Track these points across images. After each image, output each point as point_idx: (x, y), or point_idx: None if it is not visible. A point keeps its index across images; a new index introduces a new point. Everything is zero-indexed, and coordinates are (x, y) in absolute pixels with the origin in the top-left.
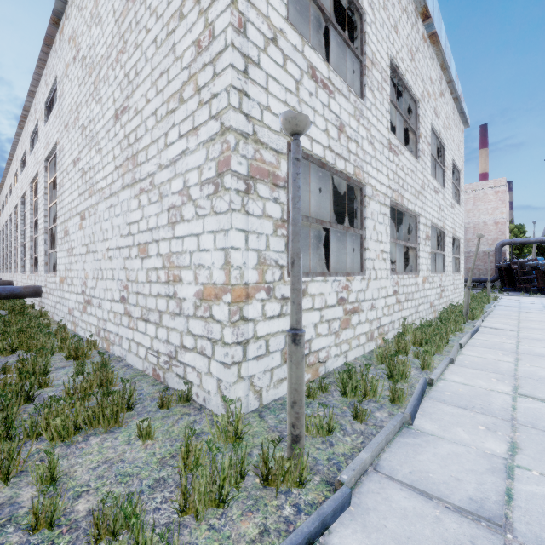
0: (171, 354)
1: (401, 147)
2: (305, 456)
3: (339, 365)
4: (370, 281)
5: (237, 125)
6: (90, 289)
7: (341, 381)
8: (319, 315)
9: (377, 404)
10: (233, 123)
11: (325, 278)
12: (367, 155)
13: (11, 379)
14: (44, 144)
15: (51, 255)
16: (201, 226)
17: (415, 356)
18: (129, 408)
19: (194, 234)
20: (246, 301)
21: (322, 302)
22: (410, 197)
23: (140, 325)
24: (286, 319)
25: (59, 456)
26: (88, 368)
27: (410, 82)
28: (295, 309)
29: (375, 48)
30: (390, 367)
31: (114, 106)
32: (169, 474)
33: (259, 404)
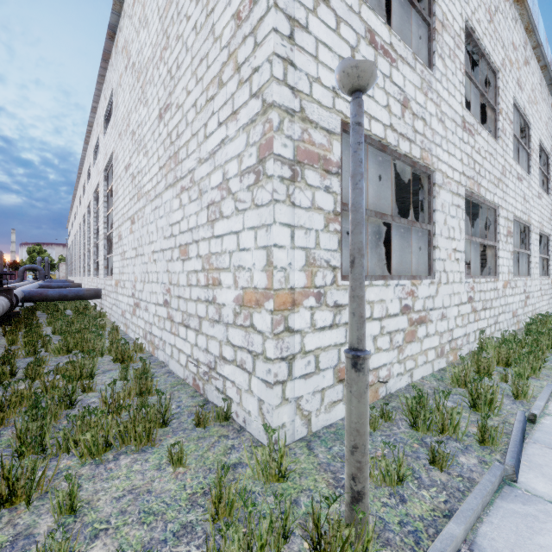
0: (210, 365)
1: (477, 126)
2: (370, 524)
3: (403, 386)
4: (439, 286)
5: (281, 100)
6: (139, 292)
7: (409, 410)
8: (379, 326)
9: (460, 444)
10: (277, 98)
11: (386, 282)
12: (436, 135)
13: (58, 381)
14: (103, 155)
15: (109, 259)
16: (241, 222)
17: (501, 379)
18: (164, 423)
19: (234, 232)
20: (292, 308)
21: (382, 311)
22: (488, 185)
23: (181, 331)
24: (339, 331)
25: (86, 476)
26: (129, 374)
27: (488, 48)
28: (355, 323)
29: (446, 8)
30: (473, 394)
31: (158, 106)
32: (199, 519)
33: (307, 432)
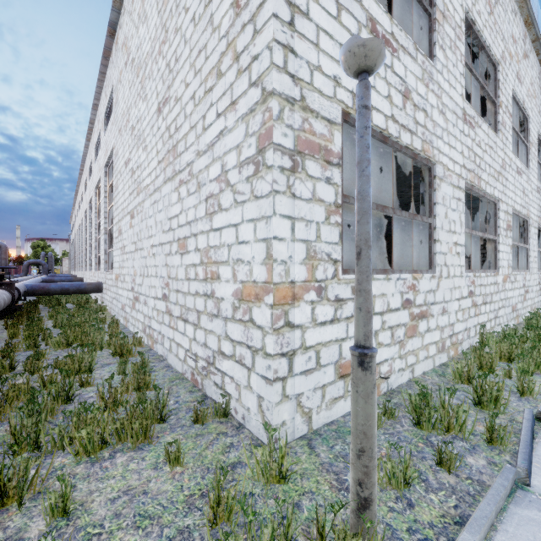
0: (209, 360)
1: (478, 119)
2: (379, 535)
3: (404, 381)
4: (440, 280)
5: (281, 88)
6: (138, 286)
7: (412, 408)
8: (380, 320)
9: (467, 444)
10: (277, 86)
11: (388, 276)
12: (437, 127)
13: (56, 376)
14: (104, 151)
15: (110, 253)
16: (240, 214)
17: (505, 375)
18: (161, 420)
19: (232, 224)
20: (292, 303)
21: (383, 305)
22: (488, 178)
23: (179, 325)
24: (341, 326)
25: (81, 475)
26: (128, 368)
27: (488, 40)
28: (362, 319)
29: None
30: (477, 391)
31: (157, 100)
32: (196, 523)
33: (308, 429)
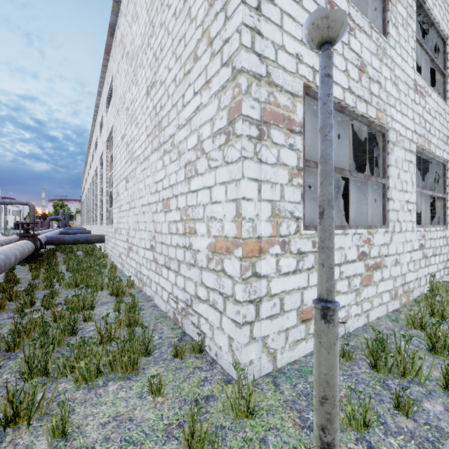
0: (187, 302)
1: (428, 88)
2: None
3: (360, 326)
4: (393, 234)
5: (249, 66)
6: (131, 238)
7: (369, 352)
8: (338, 271)
9: (423, 389)
10: (245, 64)
11: (345, 231)
12: (390, 97)
13: (65, 312)
14: (106, 129)
15: (111, 211)
16: (213, 178)
17: None
18: (147, 353)
19: (207, 187)
20: (259, 255)
21: (341, 257)
22: (437, 142)
23: (163, 272)
24: (302, 276)
25: (79, 400)
26: (121, 307)
27: (437, 17)
28: (325, 274)
29: None
30: (431, 338)
31: (146, 85)
32: None
33: (273, 368)
